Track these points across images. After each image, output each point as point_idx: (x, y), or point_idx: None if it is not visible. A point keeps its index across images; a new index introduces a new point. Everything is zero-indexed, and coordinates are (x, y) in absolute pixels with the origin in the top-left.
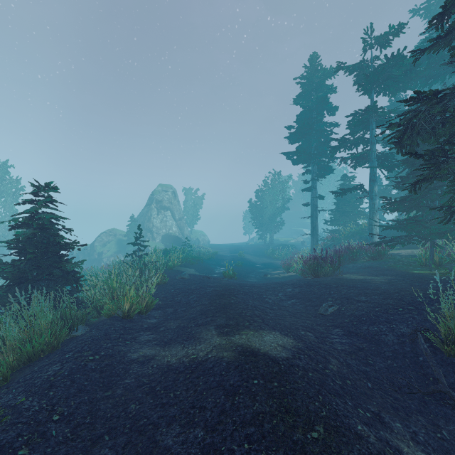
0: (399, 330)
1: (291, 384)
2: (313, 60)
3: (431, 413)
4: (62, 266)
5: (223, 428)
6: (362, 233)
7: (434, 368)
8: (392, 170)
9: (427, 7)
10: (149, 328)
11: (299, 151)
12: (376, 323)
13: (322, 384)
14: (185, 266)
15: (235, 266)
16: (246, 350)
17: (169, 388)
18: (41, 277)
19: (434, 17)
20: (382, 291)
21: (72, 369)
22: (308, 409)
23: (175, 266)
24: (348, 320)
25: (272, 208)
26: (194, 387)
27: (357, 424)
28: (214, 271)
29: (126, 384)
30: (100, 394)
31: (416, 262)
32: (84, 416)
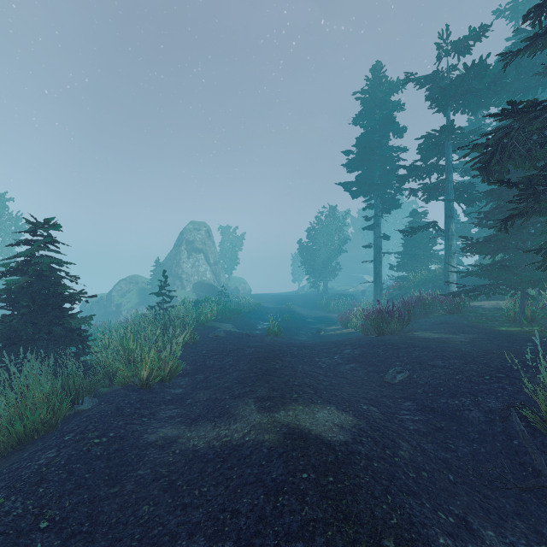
0: (487, 405)
1: (350, 479)
2: (376, 70)
3: (532, 516)
4: (65, 323)
5: (261, 542)
6: (435, 281)
7: (535, 456)
8: (472, 205)
9: (514, 7)
10: (173, 400)
11: (359, 181)
12: (457, 395)
13: (391, 479)
14: (220, 321)
15: (282, 321)
16: (293, 432)
17: (194, 483)
18: (38, 337)
19: (530, 10)
20: (463, 354)
21: (70, 456)
22: (373, 515)
23: (208, 321)
24: (422, 390)
25: (327, 250)
26: (226, 482)
27: (438, 535)
28: (256, 326)
29: (139, 476)
30: (105, 491)
31: (502, 317)
32: (82, 521)
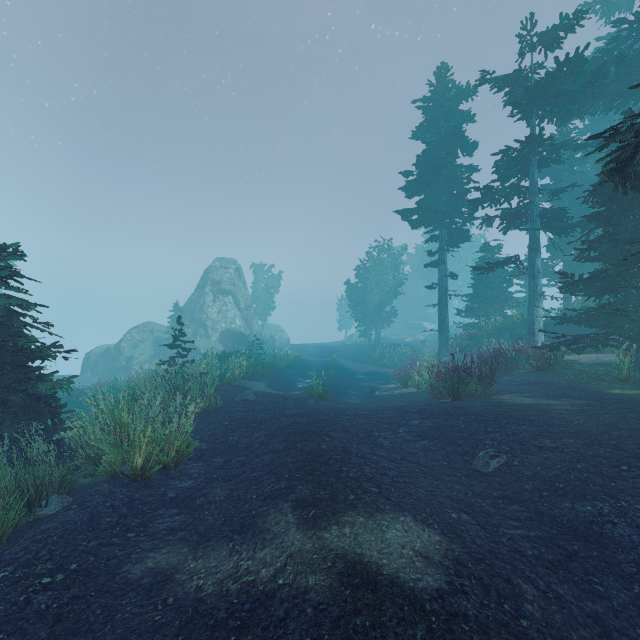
0: (638, 515)
1: None
2: (441, 73)
3: None
4: (29, 389)
5: None
6: (513, 329)
7: None
8: (565, 234)
9: None
10: (177, 499)
11: (422, 208)
12: (587, 497)
13: None
14: (251, 379)
15: (327, 378)
16: (353, 570)
17: None
18: None
19: None
20: (578, 430)
21: None
22: None
23: (235, 379)
24: (531, 486)
25: (380, 293)
26: None
27: None
28: (295, 385)
29: None
30: None
31: (609, 375)
32: None
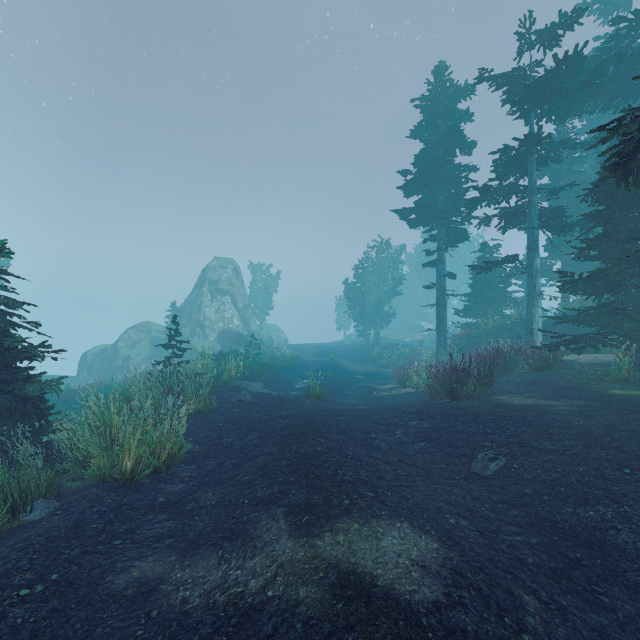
0: None
1: None
2: (439, 72)
3: None
4: (16, 390)
5: None
6: (511, 329)
7: None
8: (564, 233)
9: None
10: (167, 504)
11: (420, 207)
12: (589, 502)
13: None
14: (248, 379)
15: (325, 378)
16: (346, 581)
17: None
18: None
19: None
20: (579, 431)
21: None
22: None
23: (232, 379)
24: (531, 490)
25: (378, 292)
26: None
27: None
28: (293, 385)
29: None
30: None
31: (608, 375)
32: None
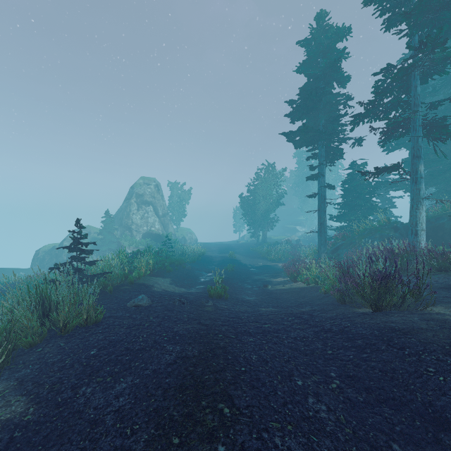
0: None
1: None
2: (320, 18)
3: None
4: None
5: None
6: (382, 230)
7: None
8: None
9: None
10: None
11: (306, 127)
12: None
13: None
14: (158, 275)
15: (225, 271)
16: None
17: None
18: None
19: None
20: None
21: None
22: None
23: (140, 276)
24: None
25: (265, 203)
26: None
27: None
28: (198, 279)
29: None
30: None
31: None
32: None
